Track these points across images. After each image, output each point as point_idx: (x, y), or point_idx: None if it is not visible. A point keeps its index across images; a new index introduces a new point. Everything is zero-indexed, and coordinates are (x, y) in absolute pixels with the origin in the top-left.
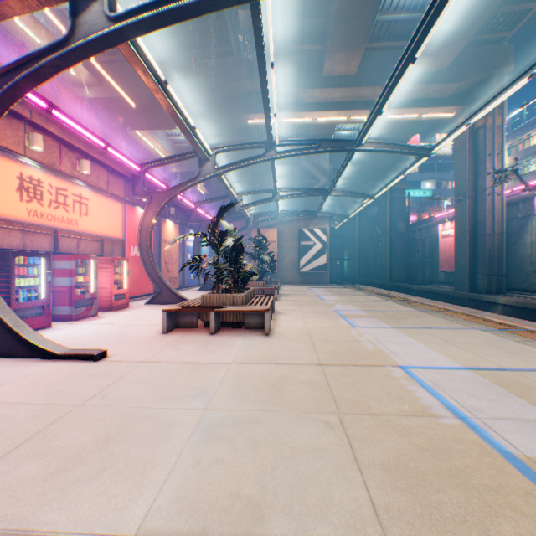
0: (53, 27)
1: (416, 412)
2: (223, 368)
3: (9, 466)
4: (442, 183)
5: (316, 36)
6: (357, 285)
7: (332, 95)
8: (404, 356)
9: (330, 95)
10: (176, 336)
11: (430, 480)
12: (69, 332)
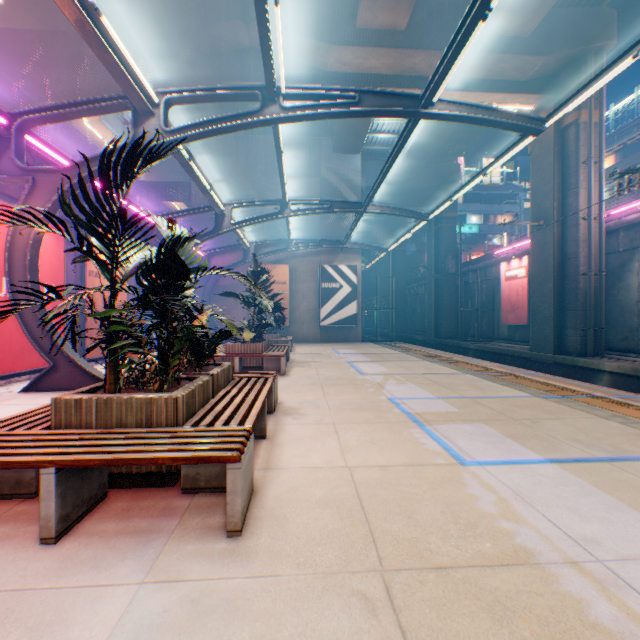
0: None
1: None
2: None
3: None
4: (490, 218)
5: None
6: (397, 343)
7: (371, 60)
8: None
9: (367, 59)
10: None
11: None
12: None
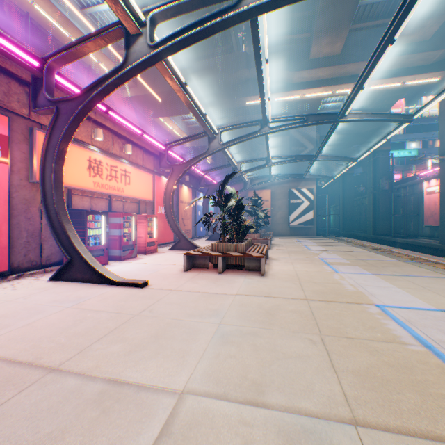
0: (105, 49)
1: (387, 339)
2: (230, 298)
3: (103, 345)
4: (428, 143)
5: (304, 26)
6: (341, 237)
7: (318, 74)
8: (380, 297)
9: (316, 74)
10: (193, 273)
11: (393, 385)
12: (120, 268)
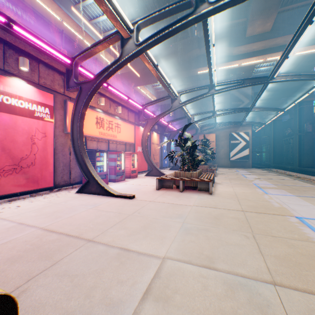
0: None
1: (302, 239)
2: (188, 207)
3: (114, 230)
4: None
5: (241, 13)
6: (271, 169)
7: (252, 47)
8: (300, 212)
9: (251, 47)
10: (162, 191)
11: (303, 266)
12: (116, 186)
